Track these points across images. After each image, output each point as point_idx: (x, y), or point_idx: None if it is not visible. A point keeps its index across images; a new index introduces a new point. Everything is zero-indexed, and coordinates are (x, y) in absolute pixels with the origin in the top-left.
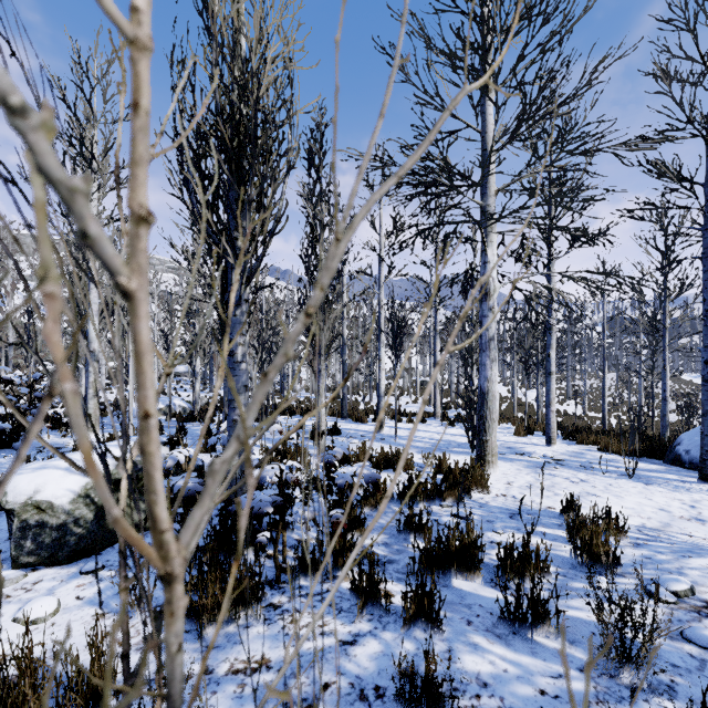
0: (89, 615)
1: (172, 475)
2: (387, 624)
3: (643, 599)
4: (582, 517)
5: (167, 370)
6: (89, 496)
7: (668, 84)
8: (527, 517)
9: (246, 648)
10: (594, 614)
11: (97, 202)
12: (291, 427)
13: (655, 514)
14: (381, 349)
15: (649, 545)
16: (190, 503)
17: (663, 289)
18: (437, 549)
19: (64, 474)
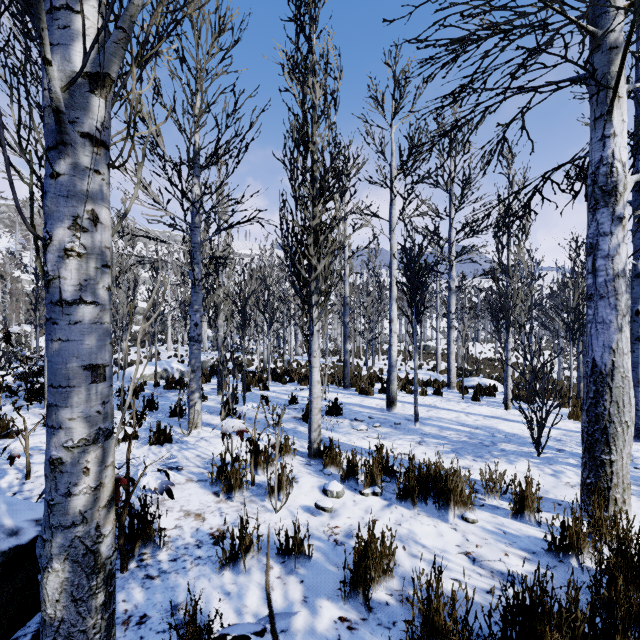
0: None
1: None
2: None
3: None
4: None
5: None
6: None
7: None
8: None
9: None
10: None
11: None
12: (282, 401)
13: None
14: (392, 306)
15: None
16: None
17: None
18: None
19: None
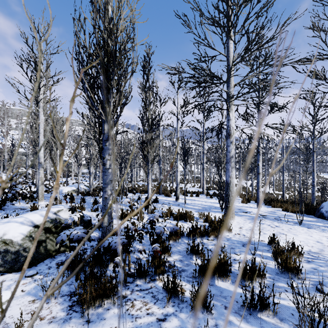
0: (26, 301)
1: (70, 227)
2: (182, 308)
3: (323, 300)
4: (280, 247)
5: (4, 185)
6: (31, 236)
7: (319, 32)
8: (251, 245)
9: (107, 323)
10: (291, 302)
11: (44, 93)
12: (135, 199)
13: (315, 244)
14: (177, 161)
15: (315, 262)
16: (79, 243)
17: (312, 133)
18: (207, 265)
19: (19, 225)
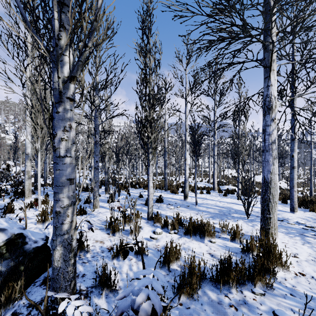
0: None
1: None
2: None
3: None
4: None
5: None
6: None
7: None
8: None
9: None
10: None
11: None
12: (136, 196)
13: None
14: (186, 153)
15: None
16: None
17: None
18: None
19: None
